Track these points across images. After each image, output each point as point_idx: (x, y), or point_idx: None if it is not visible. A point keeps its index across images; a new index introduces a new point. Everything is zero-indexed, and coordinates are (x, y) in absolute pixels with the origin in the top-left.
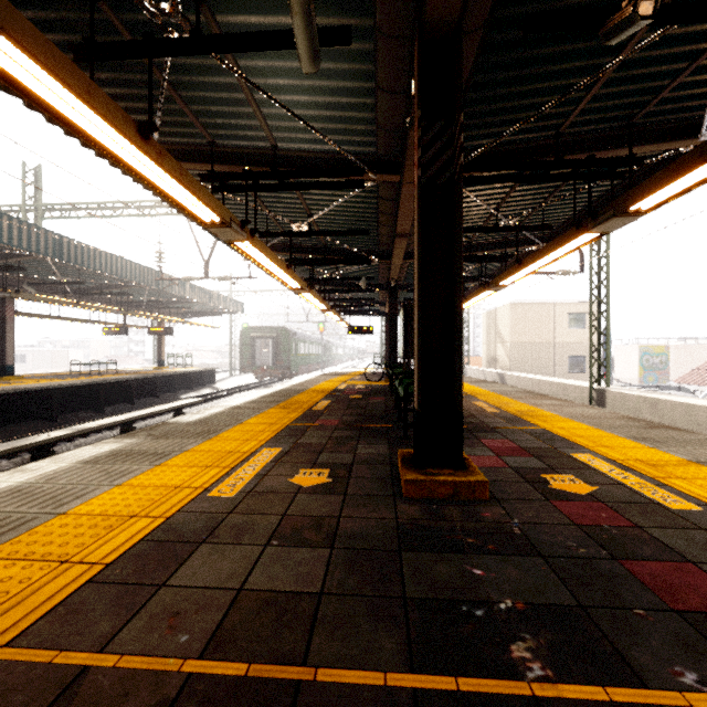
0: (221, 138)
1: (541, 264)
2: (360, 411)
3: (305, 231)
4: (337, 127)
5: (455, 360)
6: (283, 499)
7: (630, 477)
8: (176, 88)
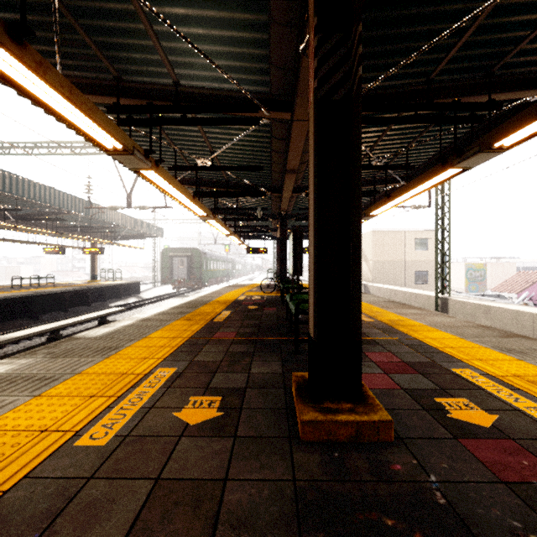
0: (126, 73)
1: (407, 197)
2: (256, 322)
3: (209, 166)
4: (234, 64)
5: (353, 285)
6: (162, 448)
7: (521, 400)
8: (74, 15)
